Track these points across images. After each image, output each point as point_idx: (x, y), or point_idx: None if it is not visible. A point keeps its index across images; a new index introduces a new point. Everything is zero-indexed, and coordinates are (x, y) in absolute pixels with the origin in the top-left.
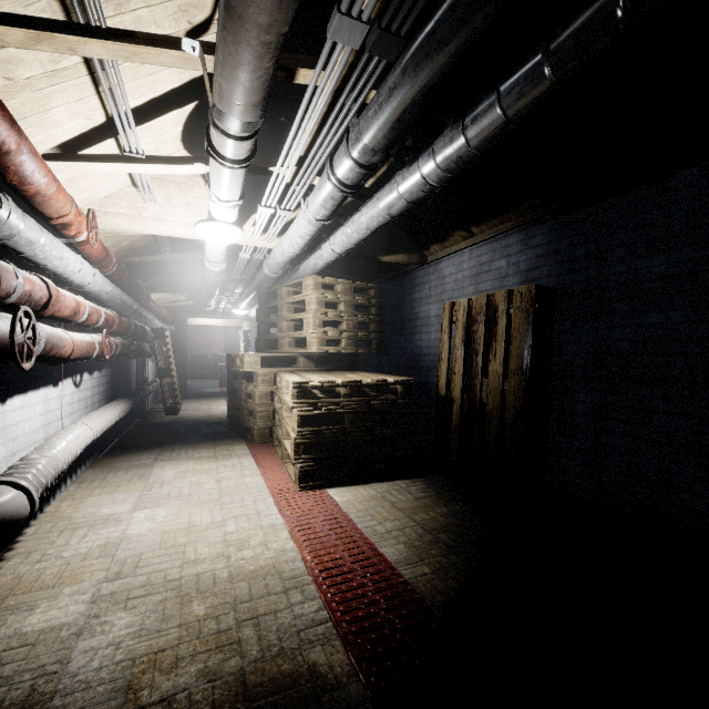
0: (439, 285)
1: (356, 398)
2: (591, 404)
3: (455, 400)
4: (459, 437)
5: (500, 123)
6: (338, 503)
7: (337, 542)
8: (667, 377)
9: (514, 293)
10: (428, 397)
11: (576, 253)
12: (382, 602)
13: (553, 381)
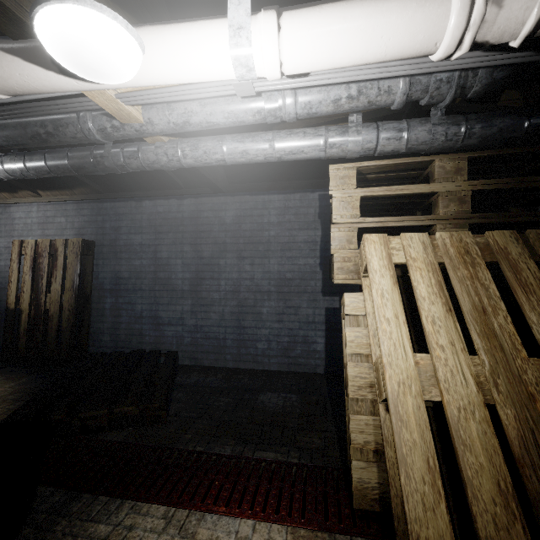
0: (9, 224)
1: None
2: (112, 303)
3: (24, 310)
4: (27, 336)
5: (47, 171)
6: None
7: None
8: (142, 288)
9: (69, 241)
10: None
11: (106, 225)
12: None
13: (94, 293)
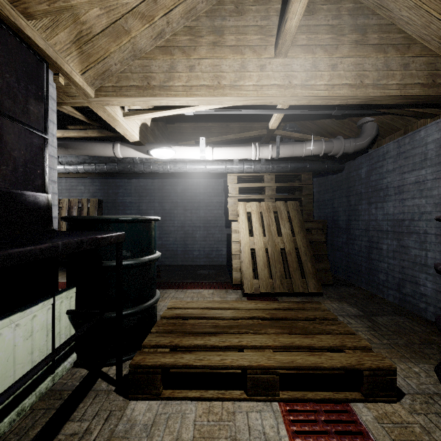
0: None
1: None
2: None
3: None
4: None
5: (105, 170)
6: None
7: None
8: None
9: (90, 200)
10: None
11: (109, 191)
12: None
13: None
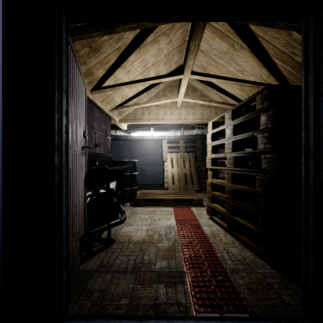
0: None
1: None
2: None
3: None
4: None
5: None
6: None
7: None
8: None
9: None
10: None
11: None
12: None
13: None
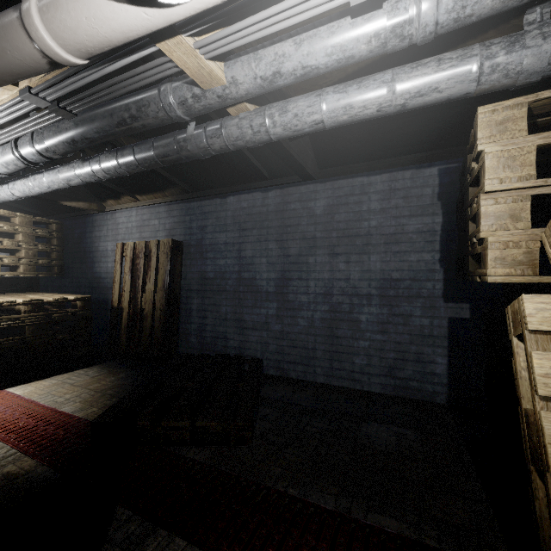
0: (115, 228)
1: (37, 313)
2: (199, 304)
3: (125, 309)
4: (127, 333)
5: (136, 164)
6: (20, 395)
7: (21, 416)
8: (226, 289)
9: (161, 242)
10: (106, 309)
11: (193, 224)
12: (61, 432)
13: (182, 293)
